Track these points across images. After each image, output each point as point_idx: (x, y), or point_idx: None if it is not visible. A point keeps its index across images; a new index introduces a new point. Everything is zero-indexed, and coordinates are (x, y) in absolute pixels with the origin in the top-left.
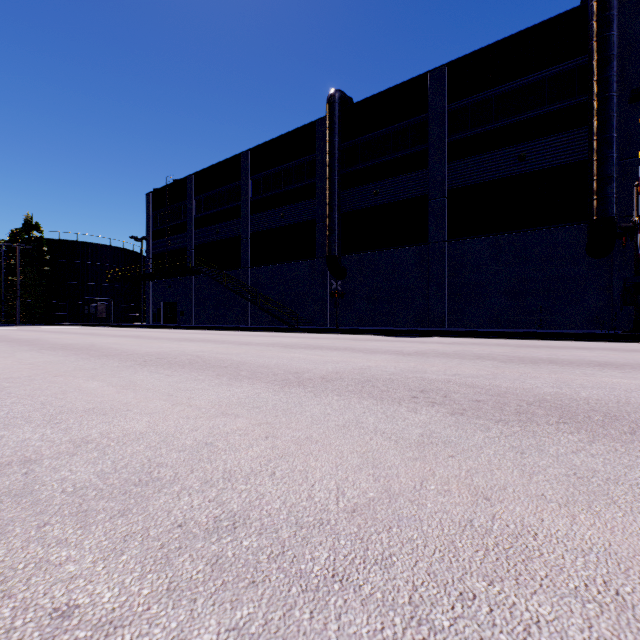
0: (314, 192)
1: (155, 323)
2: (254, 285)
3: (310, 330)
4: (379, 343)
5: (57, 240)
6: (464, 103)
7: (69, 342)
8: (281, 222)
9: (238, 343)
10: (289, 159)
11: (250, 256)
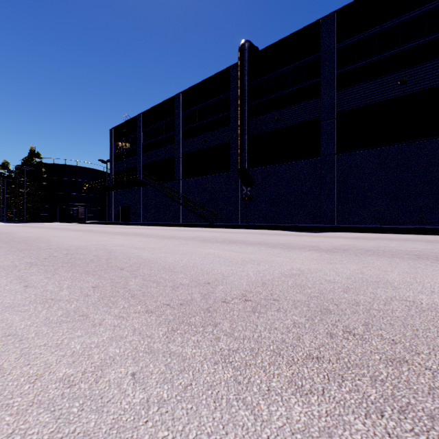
0: (229, 121)
1: (116, 221)
2: (184, 193)
3: (226, 226)
4: (288, 237)
5: (52, 164)
6: (351, 41)
7: (26, 235)
8: (204, 145)
9: (163, 237)
10: (210, 97)
11: (181, 171)
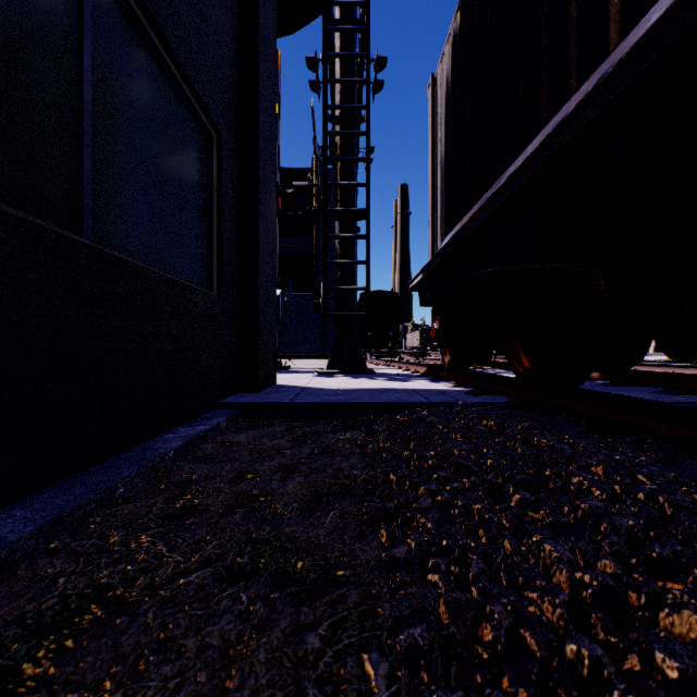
0: None
1: None
2: None
3: None
4: None
5: None
6: None
7: None
8: None
9: None
10: None
11: None
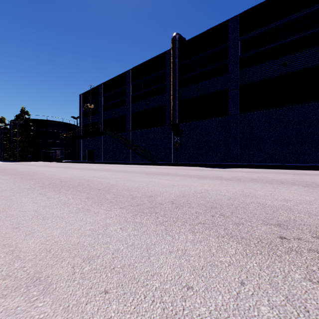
0: (164, 90)
1: (83, 160)
2: (133, 140)
3: (162, 164)
4: (204, 171)
5: (37, 119)
6: (249, 35)
7: (25, 170)
8: (147, 107)
9: (120, 171)
10: (151, 73)
11: (131, 125)
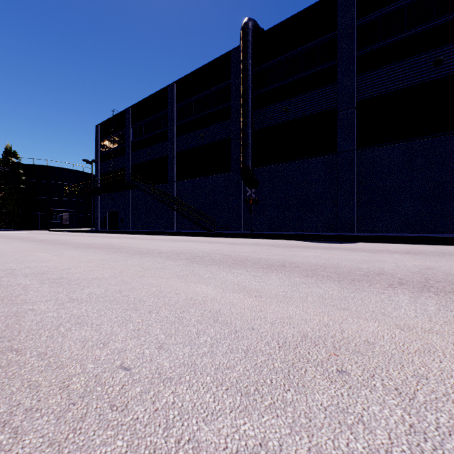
0: (229, 114)
1: (102, 228)
2: (179, 196)
3: (226, 234)
4: (316, 252)
5: (31, 165)
6: (374, 16)
7: None
8: (201, 142)
9: (136, 251)
10: (208, 87)
11: (175, 172)
